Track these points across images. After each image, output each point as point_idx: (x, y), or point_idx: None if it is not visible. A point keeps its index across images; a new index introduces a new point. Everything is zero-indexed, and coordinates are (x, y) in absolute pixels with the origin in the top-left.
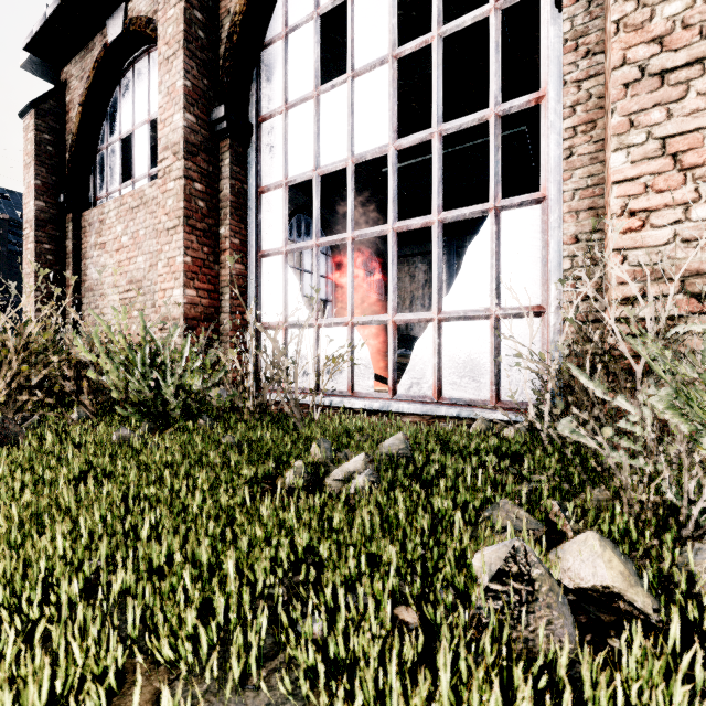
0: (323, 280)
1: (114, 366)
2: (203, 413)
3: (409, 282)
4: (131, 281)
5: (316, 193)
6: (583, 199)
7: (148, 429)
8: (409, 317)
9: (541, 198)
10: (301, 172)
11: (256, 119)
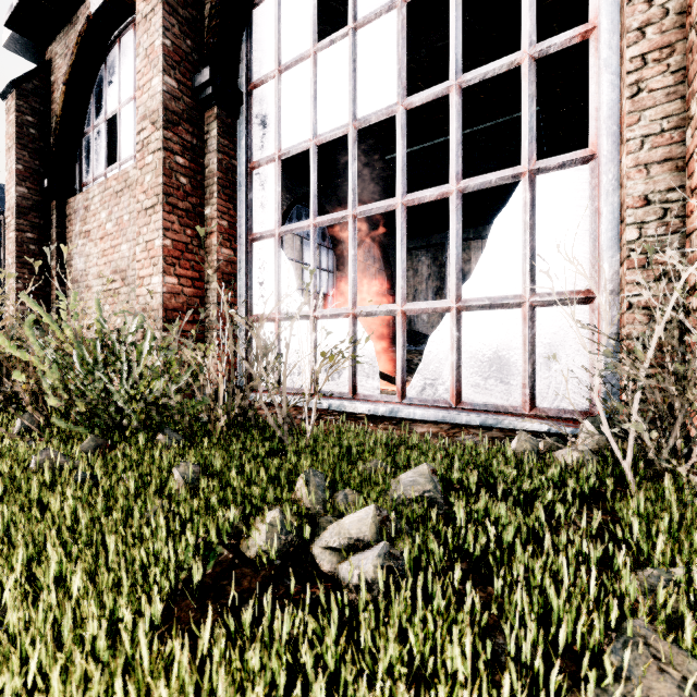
0: (324, 274)
1: (54, 366)
2: (167, 424)
3: (412, 276)
4: (115, 271)
5: (312, 166)
6: (655, 147)
7: (92, 447)
8: (422, 306)
9: (589, 155)
10: (296, 143)
11: (246, 86)
